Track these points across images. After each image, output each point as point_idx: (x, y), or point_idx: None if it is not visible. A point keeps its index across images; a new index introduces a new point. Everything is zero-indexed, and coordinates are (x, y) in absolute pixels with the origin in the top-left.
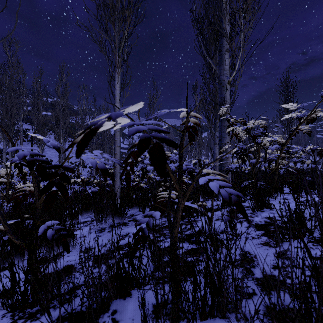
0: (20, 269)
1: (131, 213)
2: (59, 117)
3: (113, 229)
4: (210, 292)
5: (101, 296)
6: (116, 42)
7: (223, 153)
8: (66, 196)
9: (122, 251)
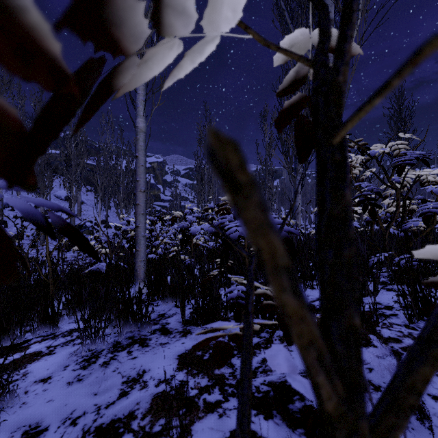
0: None
1: (161, 312)
2: (70, 156)
3: (116, 356)
4: None
5: None
6: None
7: None
8: None
9: None
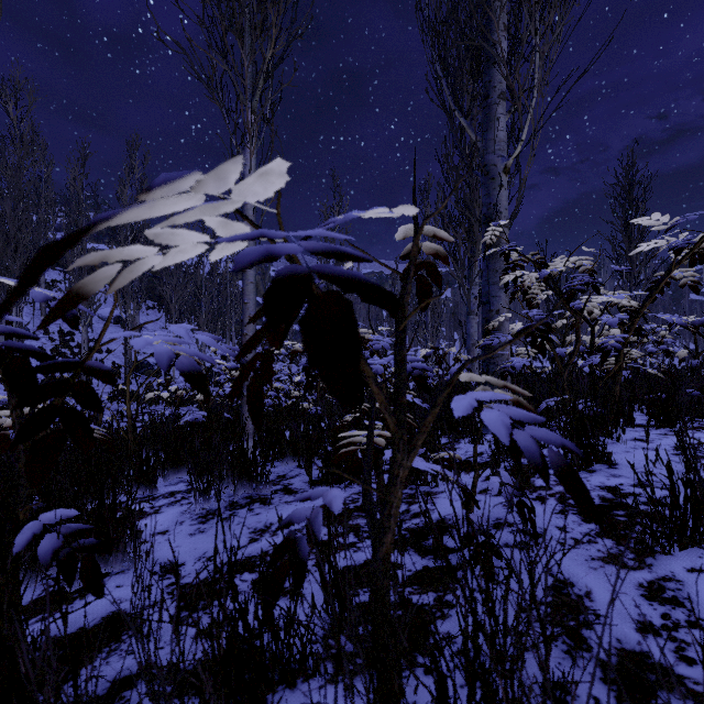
0: None
1: (281, 473)
2: None
3: (236, 513)
4: None
5: None
6: (247, 77)
7: (492, 332)
8: (90, 445)
9: (252, 574)
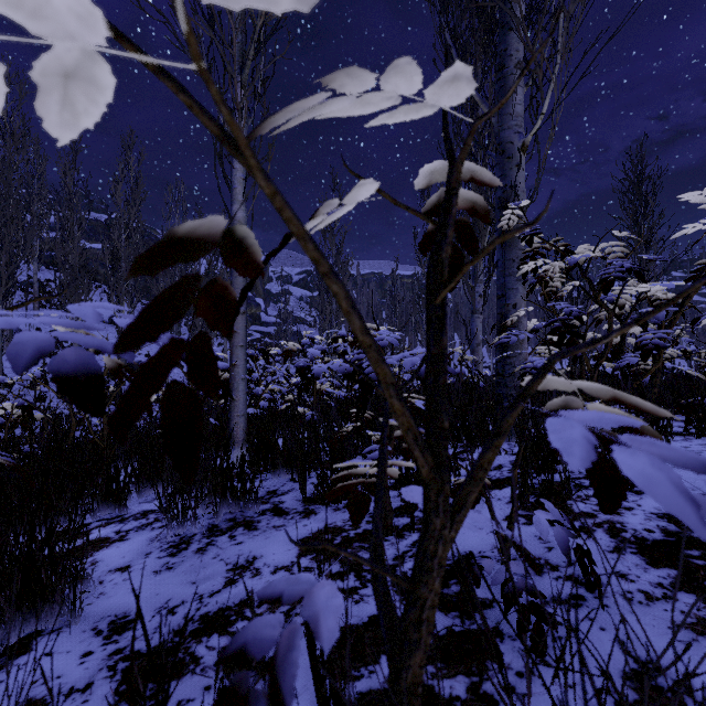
0: None
1: (272, 488)
2: (118, 253)
3: (214, 542)
4: None
5: None
6: (236, 48)
7: (509, 329)
8: None
9: (223, 637)
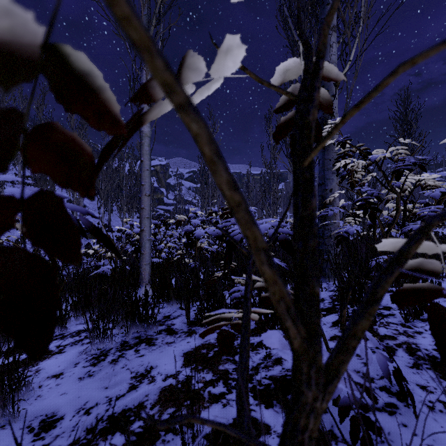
0: None
1: (167, 313)
2: None
3: (124, 354)
4: None
5: None
6: (144, 18)
7: (327, 206)
8: None
9: (123, 436)
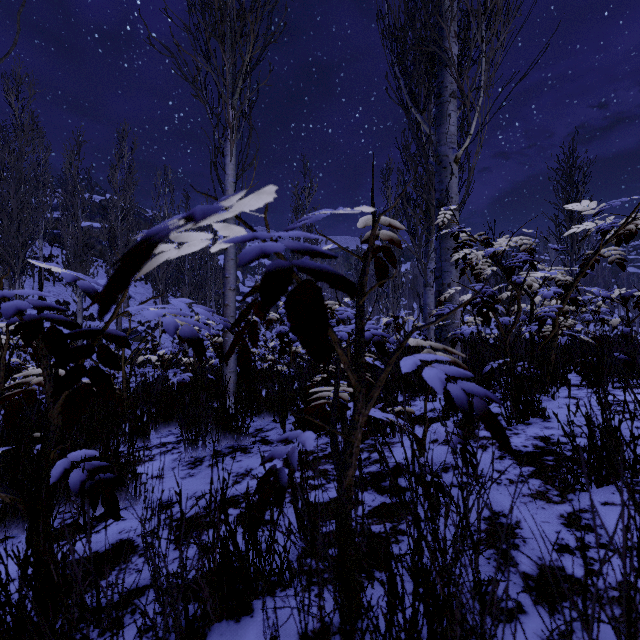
0: (10, 556)
1: (258, 427)
2: (115, 233)
3: (220, 460)
4: (426, 612)
5: (186, 616)
6: (228, 78)
7: (445, 303)
8: (111, 397)
9: (236, 509)
